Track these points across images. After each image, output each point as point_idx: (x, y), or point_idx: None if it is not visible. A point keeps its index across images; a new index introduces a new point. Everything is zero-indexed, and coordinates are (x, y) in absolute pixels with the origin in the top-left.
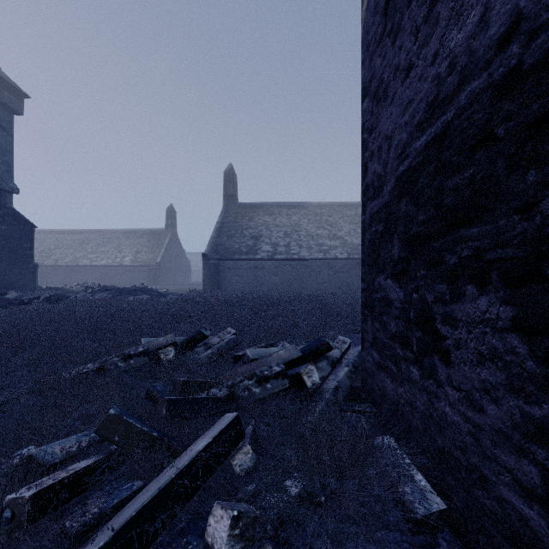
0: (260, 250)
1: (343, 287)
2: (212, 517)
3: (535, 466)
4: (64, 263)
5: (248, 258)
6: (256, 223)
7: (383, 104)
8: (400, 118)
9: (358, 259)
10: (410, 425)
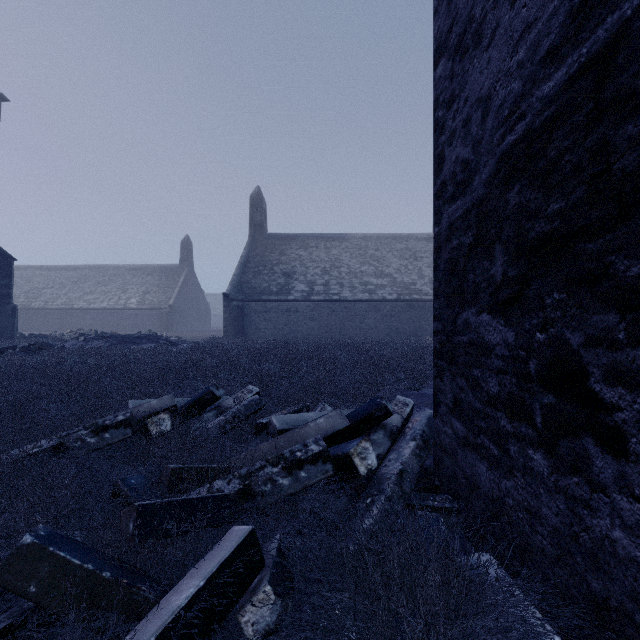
0: (293, 290)
1: (392, 334)
2: None
3: None
4: (56, 306)
5: (279, 299)
6: (288, 257)
7: (474, 53)
8: (507, 61)
9: (410, 300)
10: (527, 543)
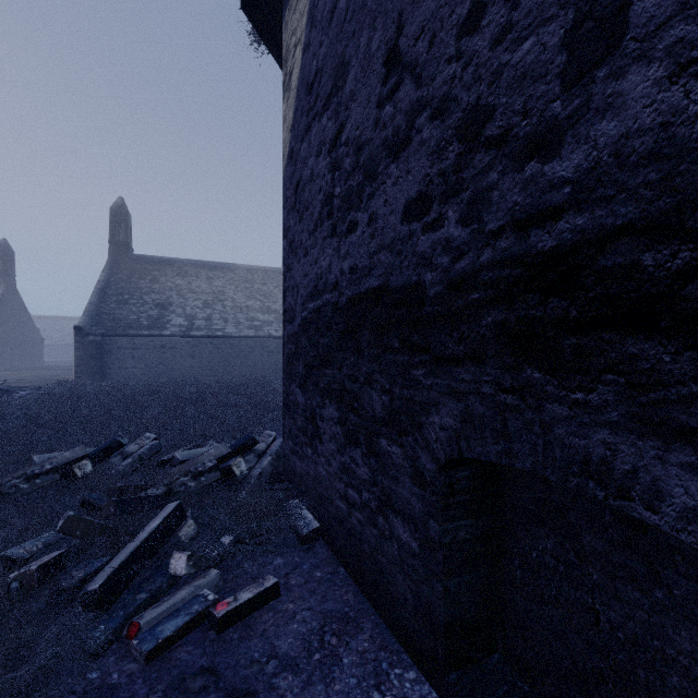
0: (169, 324)
1: (279, 370)
2: (173, 560)
3: (344, 484)
4: None
5: (151, 334)
6: (162, 286)
7: (295, 258)
8: (303, 279)
9: None
10: (308, 487)
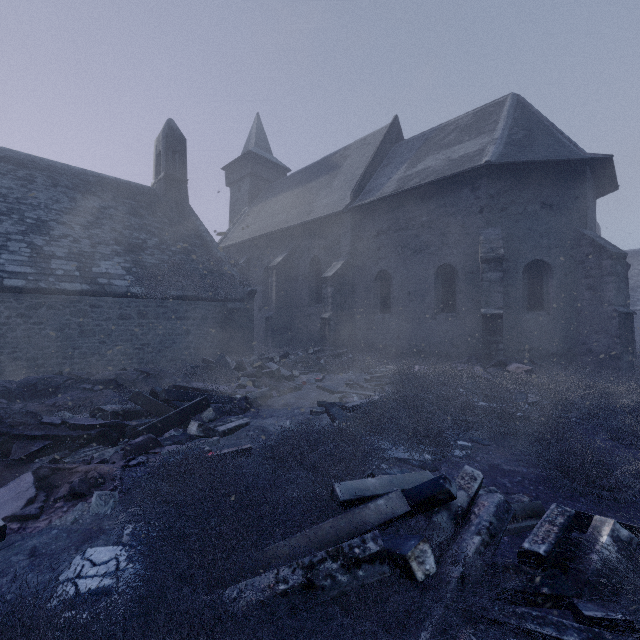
0: (638, 302)
1: None
2: None
3: None
4: None
5: None
6: (629, 273)
7: None
8: None
9: None
10: None
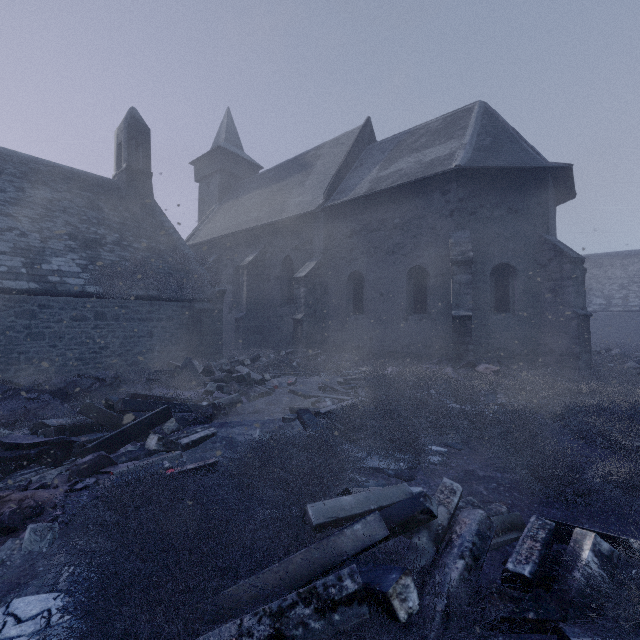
0: (591, 304)
1: None
2: None
3: None
4: None
5: None
6: None
7: None
8: None
9: None
10: None
